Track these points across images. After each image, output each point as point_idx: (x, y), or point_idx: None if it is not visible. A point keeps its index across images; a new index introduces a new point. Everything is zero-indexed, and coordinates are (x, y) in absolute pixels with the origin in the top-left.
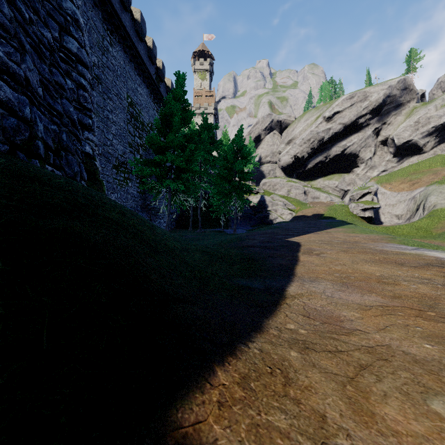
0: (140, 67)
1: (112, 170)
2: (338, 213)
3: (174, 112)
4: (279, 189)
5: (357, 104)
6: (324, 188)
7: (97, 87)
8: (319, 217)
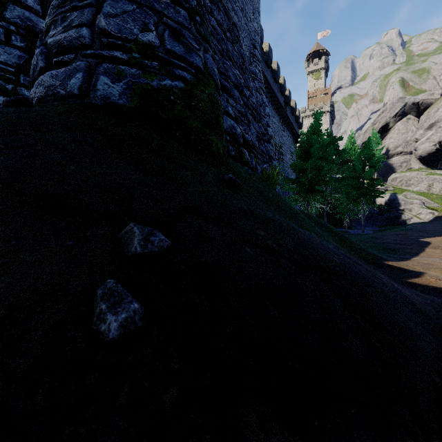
0: (275, 103)
1: None
2: None
3: (312, 143)
4: (415, 184)
5: None
6: None
7: None
8: None
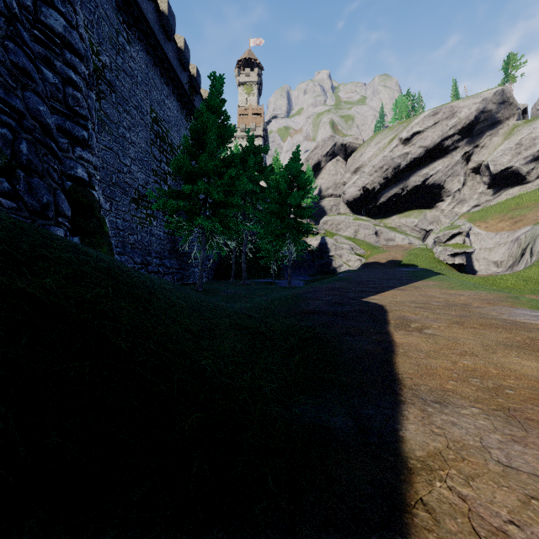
0: (168, 74)
1: (130, 204)
2: (420, 260)
3: (209, 128)
4: (344, 229)
5: (442, 122)
6: (400, 227)
7: (109, 97)
8: (396, 264)
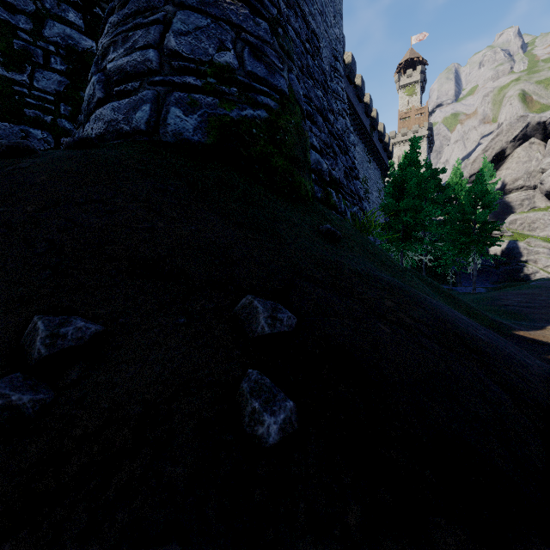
0: (358, 127)
1: None
2: None
3: (408, 177)
4: (542, 228)
5: None
6: None
7: None
8: None
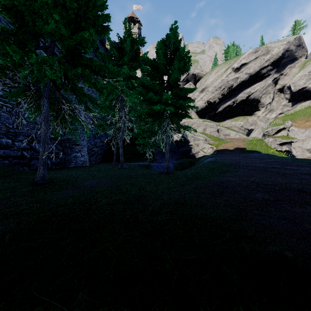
0: None
1: None
2: (259, 147)
3: None
4: (196, 128)
5: (261, 57)
6: (231, 127)
7: None
8: (242, 150)
